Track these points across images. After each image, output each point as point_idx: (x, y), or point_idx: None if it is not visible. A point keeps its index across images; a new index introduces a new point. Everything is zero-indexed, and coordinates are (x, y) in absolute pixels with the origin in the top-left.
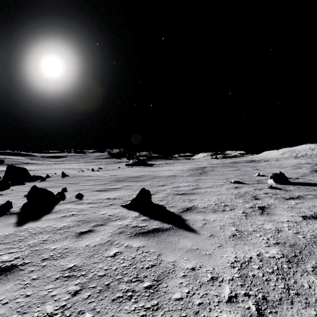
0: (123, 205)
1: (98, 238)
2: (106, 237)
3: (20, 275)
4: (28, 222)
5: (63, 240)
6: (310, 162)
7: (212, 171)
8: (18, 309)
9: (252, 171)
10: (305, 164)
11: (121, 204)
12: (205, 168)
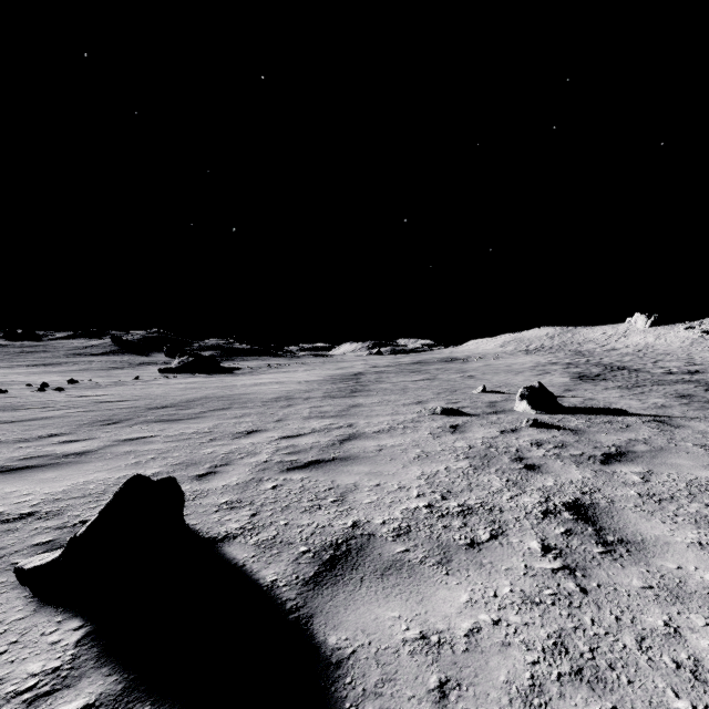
0: (23, 571)
1: None
2: None
3: None
4: None
5: None
6: (555, 360)
7: (379, 383)
8: None
9: (464, 382)
10: (551, 365)
11: (18, 566)
12: (362, 376)
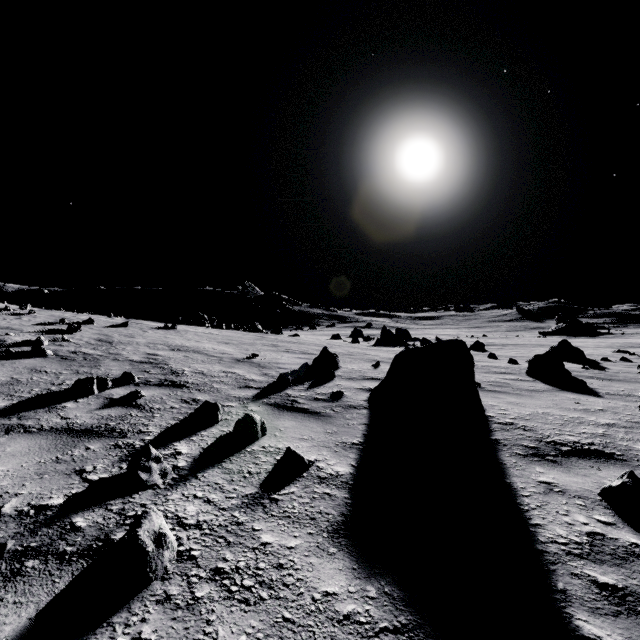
0: None
1: None
2: None
3: None
4: None
5: None
6: None
7: None
8: None
9: None
10: None
11: None
12: None
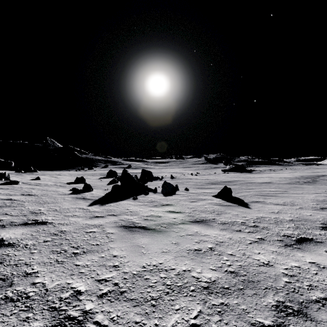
0: (212, 195)
1: (199, 203)
2: (203, 203)
3: (175, 206)
4: (168, 196)
5: (185, 202)
6: None
7: (326, 180)
8: (179, 210)
9: None
10: None
11: (211, 195)
12: (321, 177)
